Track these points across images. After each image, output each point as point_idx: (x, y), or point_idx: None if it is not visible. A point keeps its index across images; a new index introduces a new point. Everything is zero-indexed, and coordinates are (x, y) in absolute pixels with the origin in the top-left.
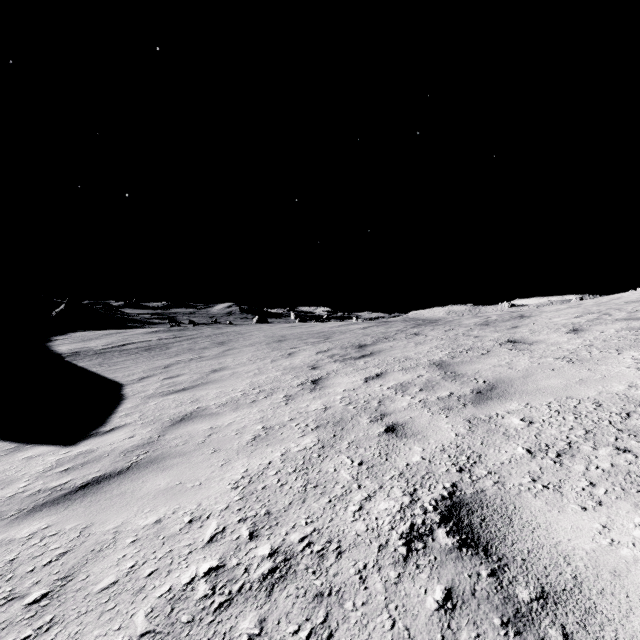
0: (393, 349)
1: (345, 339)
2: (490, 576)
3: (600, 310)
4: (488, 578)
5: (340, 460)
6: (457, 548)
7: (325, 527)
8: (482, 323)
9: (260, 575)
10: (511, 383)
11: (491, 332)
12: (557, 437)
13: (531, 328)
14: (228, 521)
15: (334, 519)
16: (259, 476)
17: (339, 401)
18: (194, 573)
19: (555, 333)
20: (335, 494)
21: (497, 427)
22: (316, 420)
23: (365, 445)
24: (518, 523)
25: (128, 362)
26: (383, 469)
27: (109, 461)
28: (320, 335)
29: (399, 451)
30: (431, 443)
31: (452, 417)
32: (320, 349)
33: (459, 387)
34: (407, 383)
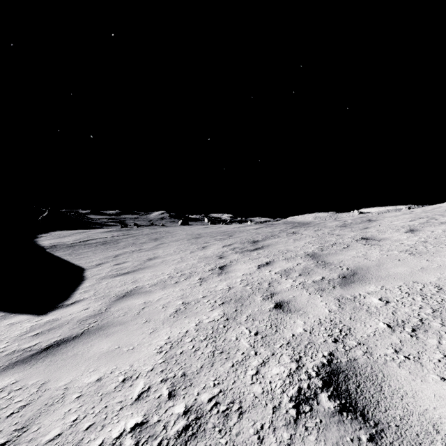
0: (278, 244)
1: (243, 236)
2: (369, 441)
3: (428, 216)
4: (368, 443)
5: (240, 330)
6: (338, 412)
7: (229, 389)
8: (341, 225)
9: (176, 432)
10: (368, 270)
11: (349, 232)
12: (410, 314)
13: (378, 229)
14: (153, 381)
15: (236, 382)
16: (178, 342)
17: (239, 283)
18: (123, 428)
19: (397, 232)
20: (237, 359)
21: (361, 305)
22: (222, 297)
23: (259, 318)
24: (388, 390)
25: (89, 253)
26: (274, 339)
27: (68, 328)
28: (225, 233)
29: (286, 324)
30: (310, 317)
31: (325, 296)
32: (225, 244)
33: (328, 273)
34: (289, 269)
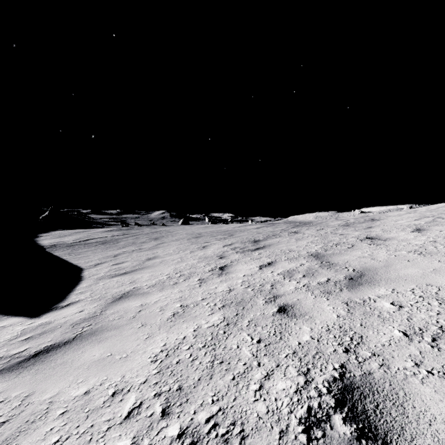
0: (279, 243)
1: (244, 236)
2: None
3: (433, 215)
4: None
5: (242, 337)
6: (356, 439)
7: (229, 407)
8: (344, 224)
9: None
10: (376, 271)
11: (352, 231)
12: (428, 321)
13: (382, 228)
14: (145, 395)
15: (237, 398)
16: (175, 350)
17: (240, 284)
18: None
19: (403, 232)
20: (238, 371)
21: (372, 310)
22: (222, 300)
23: (262, 324)
24: (412, 413)
25: (89, 252)
26: (278, 347)
27: (60, 332)
28: (226, 233)
29: (291, 330)
30: (317, 323)
31: (332, 300)
32: (226, 243)
33: (334, 274)
34: (292, 270)
